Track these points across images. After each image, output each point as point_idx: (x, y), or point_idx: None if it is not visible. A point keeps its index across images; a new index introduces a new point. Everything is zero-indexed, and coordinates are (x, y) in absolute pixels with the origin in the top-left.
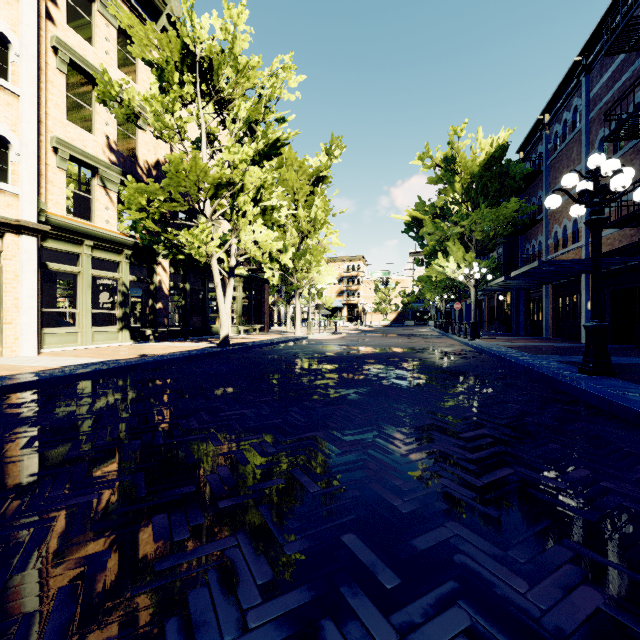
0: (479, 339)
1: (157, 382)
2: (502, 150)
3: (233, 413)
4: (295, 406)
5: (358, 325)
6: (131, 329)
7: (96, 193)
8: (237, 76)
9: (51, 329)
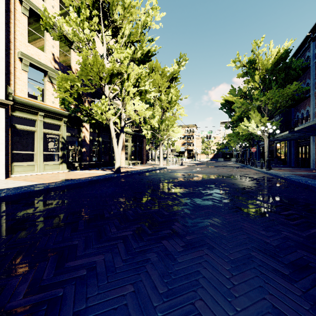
0: (271, 169)
1: (53, 204)
2: (287, 53)
3: (83, 262)
4: (153, 249)
5: (193, 160)
6: (67, 163)
7: (46, 86)
8: (124, 12)
9: (18, 163)
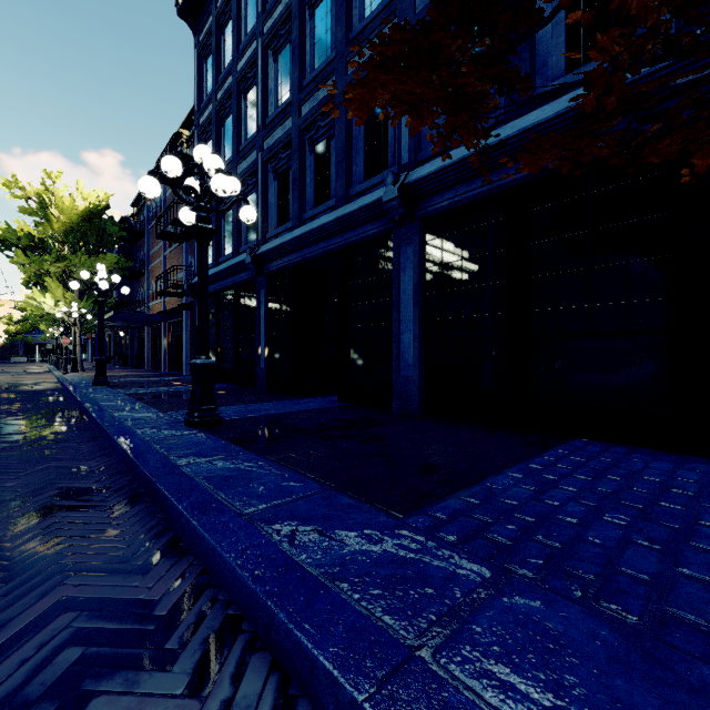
0: (79, 373)
1: None
2: (100, 209)
3: None
4: None
5: None
6: None
7: None
8: None
9: None
